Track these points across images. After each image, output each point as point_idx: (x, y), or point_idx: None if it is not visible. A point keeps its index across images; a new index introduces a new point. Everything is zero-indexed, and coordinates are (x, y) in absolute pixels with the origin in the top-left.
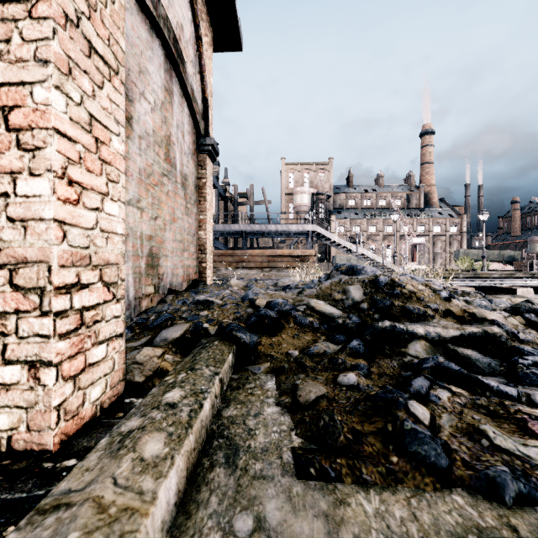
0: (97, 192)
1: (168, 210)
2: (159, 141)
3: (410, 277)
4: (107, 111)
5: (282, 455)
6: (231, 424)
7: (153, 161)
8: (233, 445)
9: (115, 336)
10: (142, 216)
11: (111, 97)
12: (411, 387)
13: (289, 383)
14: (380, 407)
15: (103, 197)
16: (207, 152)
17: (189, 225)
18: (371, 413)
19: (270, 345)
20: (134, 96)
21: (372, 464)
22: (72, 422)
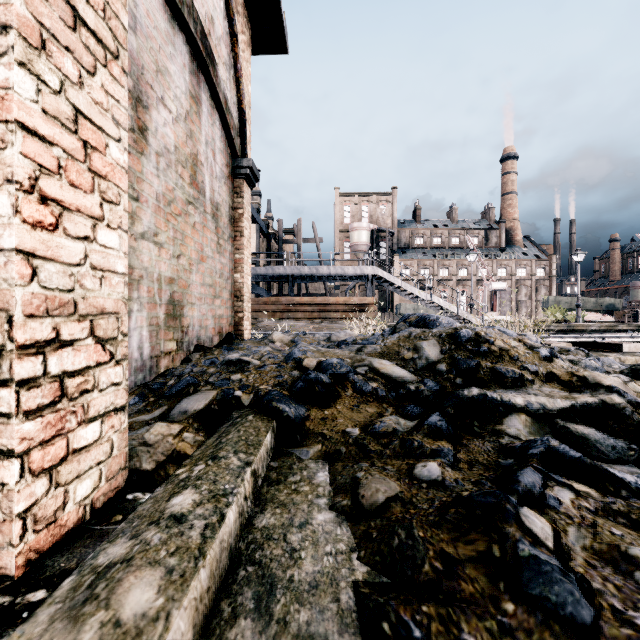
0: (85, 215)
1: (195, 247)
2: (183, 160)
3: (499, 331)
4: (101, 106)
5: (340, 595)
6: (266, 541)
7: (175, 185)
8: (267, 576)
9: (114, 410)
10: (160, 253)
11: (107, 88)
12: (519, 486)
13: (348, 476)
14: (479, 517)
15: (96, 222)
16: (244, 176)
17: (222, 266)
18: (466, 526)
19: (321, 419)
20: (150, 101)
21: (476, 615)
22: (47, 532)
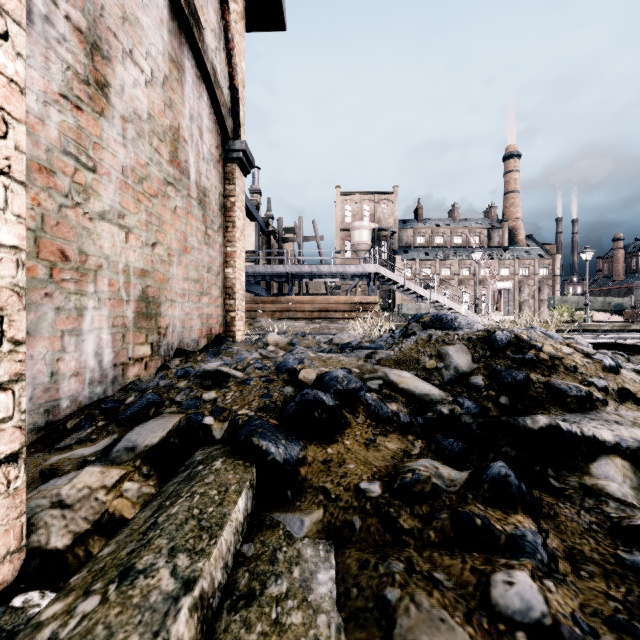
0: None
1: (176, 235)
2: (159, 132)
3: (542, 333)
4: None
5: None
6: None
7: (149, 160)
8: None
9: None
10: (128, 239)
11: None
12: None
13: (369, 591)
14: None
15: None
16: (236, 161)
17: (210, 259)
18: None
19: (323, 463)
20: (113, 52)
21: None
22: None
